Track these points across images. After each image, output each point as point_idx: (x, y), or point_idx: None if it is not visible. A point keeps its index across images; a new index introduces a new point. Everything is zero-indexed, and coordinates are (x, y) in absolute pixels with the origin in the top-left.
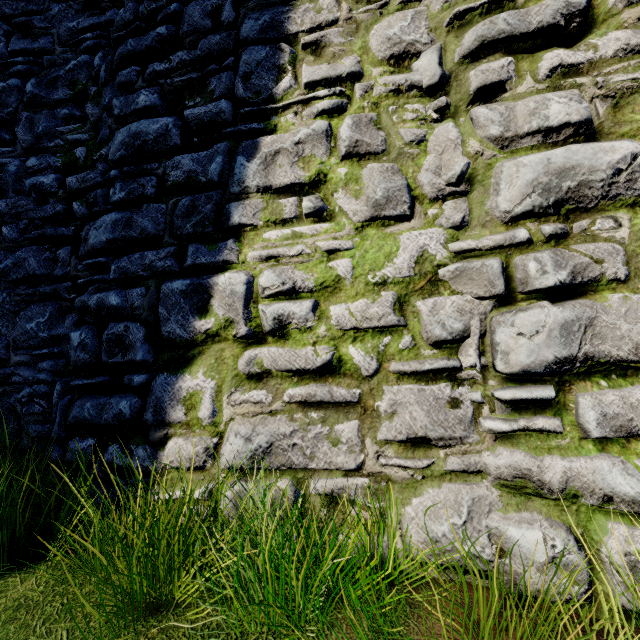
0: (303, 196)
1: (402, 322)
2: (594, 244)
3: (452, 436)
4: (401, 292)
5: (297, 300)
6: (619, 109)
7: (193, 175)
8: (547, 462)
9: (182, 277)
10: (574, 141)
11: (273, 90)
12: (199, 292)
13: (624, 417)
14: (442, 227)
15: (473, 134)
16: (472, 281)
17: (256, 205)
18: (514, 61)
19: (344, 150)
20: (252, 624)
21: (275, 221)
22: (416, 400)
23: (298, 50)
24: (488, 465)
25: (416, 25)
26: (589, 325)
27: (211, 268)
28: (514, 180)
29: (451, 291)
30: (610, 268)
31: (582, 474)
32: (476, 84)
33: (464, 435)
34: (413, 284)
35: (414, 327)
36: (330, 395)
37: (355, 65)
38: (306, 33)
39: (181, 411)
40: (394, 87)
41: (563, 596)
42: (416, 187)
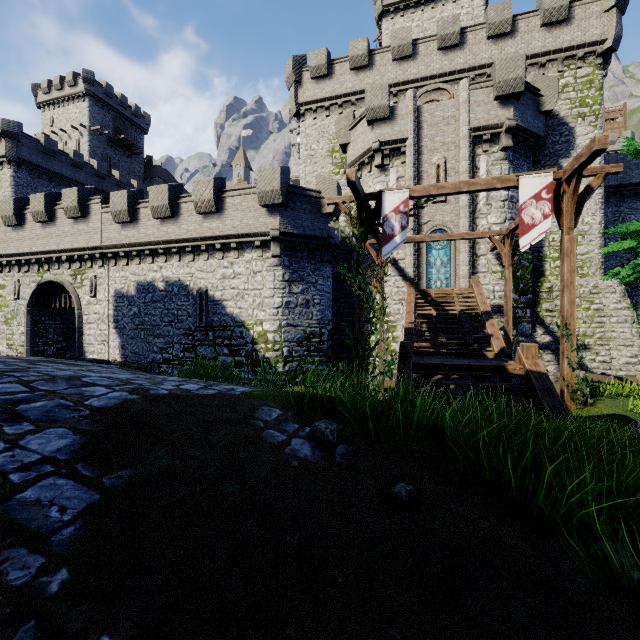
0: None
1: None
2: None
3: None
4: None
5: None
6: None
7: None
8: None
9: None
10: None
11: (639, 302)
12: None
13: None
14: None
15: None
16: None
17: None
18: None
19: None
20: None
21: None
22: None
23: None
24: None
25: None
26: None
27: None
28: None
29: None
30: None
31: None
32: None
33: None
34: None
35: None
36: None
37: None
38: None
39: None
40: None
41: None
42: None
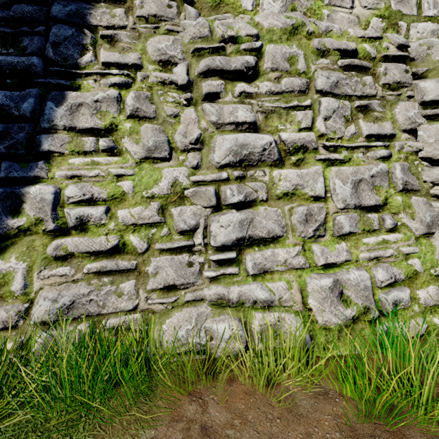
0: (100, 137)
1: (163, 220)
2: (255, 183)
3: (188, 282)
4: (163, 203)
5: (94, 206)
6: (268, 119)
7: (6, 108)
8: (231, 289)
9: None
10: (249, 131)
11: (78, 60)
12: (12, 198)
13: (262, 264)
14: (187, 167)
15: (204, 118)
16: (201, 198)
17: (63, 139)
18: (224, 83)
19: (129, 112)
20: (54, 413)
21: (78, 152)
22: (169, 264)
23: (98, 37)
24: (206, 295)
25: (175, 46)
26: (251, 221)
27: (23, 181)
28: (221, 146)
29: (191, 203)
30: (260, 195)
31: (246, 292)
32: (205, 91)
33: (195, 281)
34: (170, 198)
35: (170, 223)
36: (117, 266)
37: (137, 60)
38: (104, 28)
39: None
40: (161, 80)
41: (236, 352)
42: (173, 142)
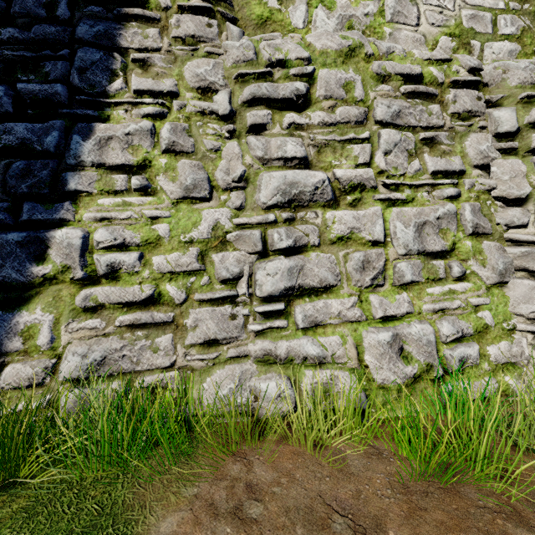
0: (132, 174)
1: (203, 268)
2: (306, 226)
3: (231, 336)
4: (203, 248)
5: (127, 252)
6: (320, 153)
7: (28, 142)
8: (279, 344)
9: (17, 230)
10: (299, 167)
11: (107, 87)
12: (36, 243)
13: (314, 316)
14: (229, 208)
15: (248, 152)
16: (245, 243)
17: (91, 177)
18: (271, 113)
19: (164, 146)
20: (90, 472)
21: (108, 191)
22: (210, 317)
23: (129, 61)
24: (251, 351)
25: (216, 71)
26: (301, 269)
27: (48, 224)
28: (268, 185)
29: (234, 248)
30: (312, 239)
31: (295, 348)
32: (250, 122)
33: (238, 335)
34: (211, 243)
35: (211, 271)
36: (152, 318)
37: (173, 86)
38: (135, 50)
39: (19, 341)
40: (201, 110)
41: (284, 413)
42: (214, 180)
